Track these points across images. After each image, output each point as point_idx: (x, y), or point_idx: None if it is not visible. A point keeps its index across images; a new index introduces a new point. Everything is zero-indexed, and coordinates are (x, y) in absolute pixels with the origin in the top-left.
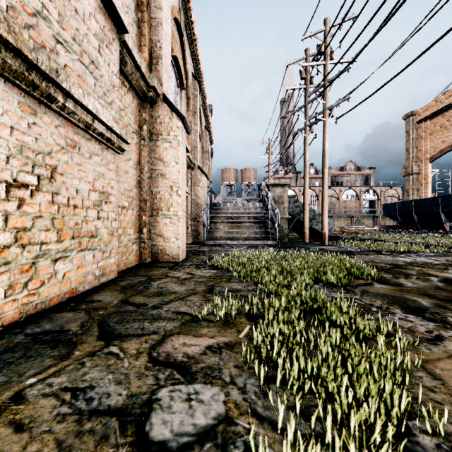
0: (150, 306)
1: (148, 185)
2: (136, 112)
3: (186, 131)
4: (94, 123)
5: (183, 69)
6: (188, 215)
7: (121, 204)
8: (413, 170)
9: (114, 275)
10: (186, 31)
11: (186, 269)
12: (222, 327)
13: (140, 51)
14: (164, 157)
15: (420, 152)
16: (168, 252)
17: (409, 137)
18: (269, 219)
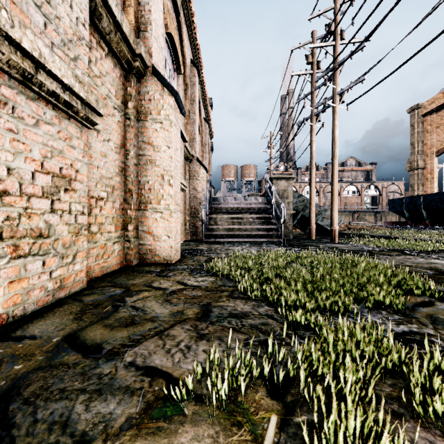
0: (104, 352)
1: (134, 173)
2: (119, 85)
3: (181, 112)
4: (38, 74)
5: (181, 53)
6: (186, 210)
7: (96, 194)
8: (418, 165)
9: (80, 286)
10: (184, 11)
11: (177, 275)
12: (222, 421)
13: (124, 13)
14: (153, 141)
15: (426, 146)
16: (158, 253)
17: (414, 131)
18: (273, 215)
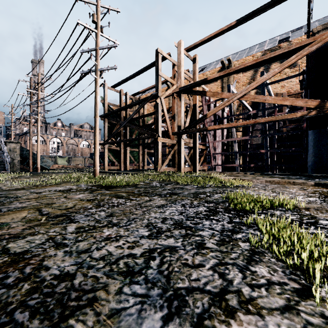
0: None
1: None
2: None
3: None
4: None
5: None
6: None
7: None
8: None
9: None
10: None
11: None
12: None
13: None
14: None
15: None
16: None
17: None
18: (5, 160)
